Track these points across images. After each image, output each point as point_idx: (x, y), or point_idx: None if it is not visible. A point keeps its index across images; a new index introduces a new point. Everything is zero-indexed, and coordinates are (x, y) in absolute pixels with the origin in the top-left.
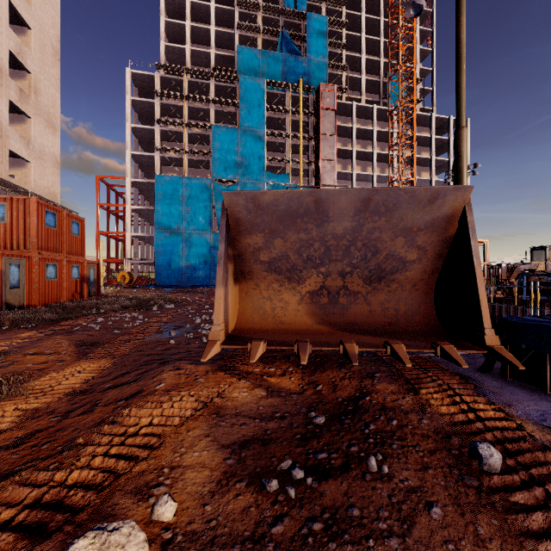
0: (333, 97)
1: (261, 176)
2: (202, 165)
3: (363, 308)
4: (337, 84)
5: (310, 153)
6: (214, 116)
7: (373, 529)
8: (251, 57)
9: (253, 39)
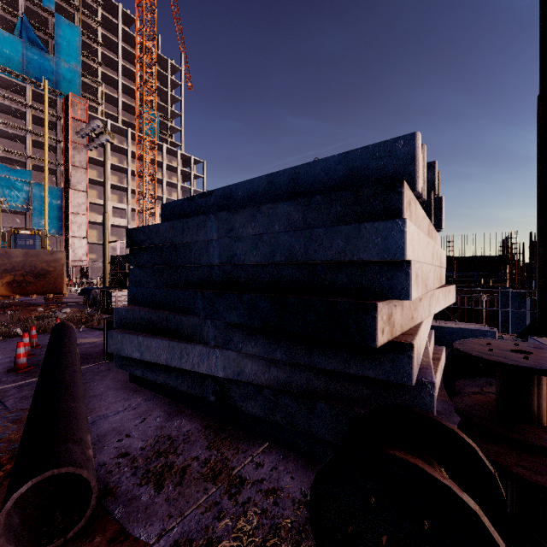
0: (85, 111)
1: None
2: None
3: (34, 287)
4: (94, 94)
5: (59, 155)
6: None
7: (3, 316)
8: None
9: None
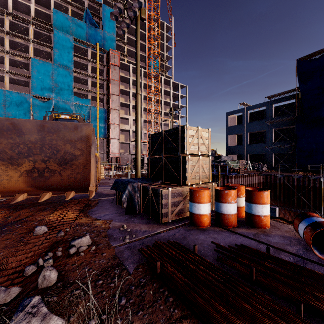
0: (118, 59)
1: (70, 98)
2: (23, 84)
3: (58, 178)
4: (123, 52)
5: (104, 89)
6: (34, 51)
7: None
8: (64, 19)
9: (66, 7)
